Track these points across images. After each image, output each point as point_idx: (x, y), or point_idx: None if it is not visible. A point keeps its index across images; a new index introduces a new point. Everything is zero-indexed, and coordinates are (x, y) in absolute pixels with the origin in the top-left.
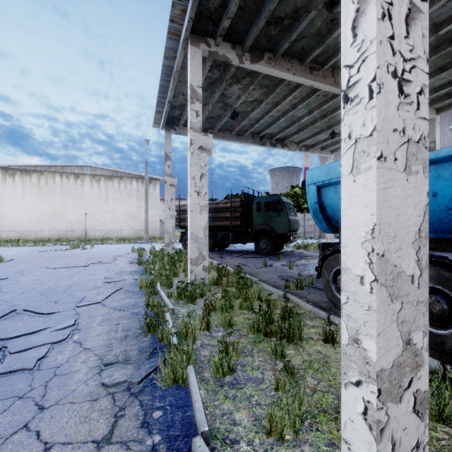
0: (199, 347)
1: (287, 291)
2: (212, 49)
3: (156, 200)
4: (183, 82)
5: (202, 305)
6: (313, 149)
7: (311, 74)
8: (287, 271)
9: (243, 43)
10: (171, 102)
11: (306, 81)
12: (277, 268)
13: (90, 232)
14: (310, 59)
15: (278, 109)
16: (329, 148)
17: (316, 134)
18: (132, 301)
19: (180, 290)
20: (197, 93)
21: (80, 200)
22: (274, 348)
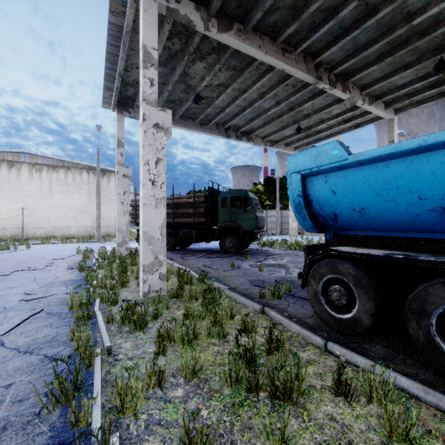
0: (142, 431)
1: (262, 302)
2: (171, 5)
3: (111, 195)
4: (137, 50)
5: (155, 333)
6: (278, 145)
7: (283, 56)
8: (258, 274)
9: (209, 5)
10: (122, 76)
11: (278, 63)
12: (246, 270)
13: (28, 229)
14: (283, 38)
15: (245, 97)
16: (293, 145)
17: (282, 129)
18: (51, 333)
19: (125, 312)
20: (152, 56)
21: (16, 193)
22: (269, 429)
